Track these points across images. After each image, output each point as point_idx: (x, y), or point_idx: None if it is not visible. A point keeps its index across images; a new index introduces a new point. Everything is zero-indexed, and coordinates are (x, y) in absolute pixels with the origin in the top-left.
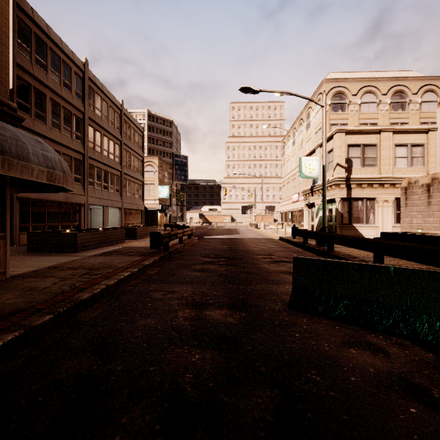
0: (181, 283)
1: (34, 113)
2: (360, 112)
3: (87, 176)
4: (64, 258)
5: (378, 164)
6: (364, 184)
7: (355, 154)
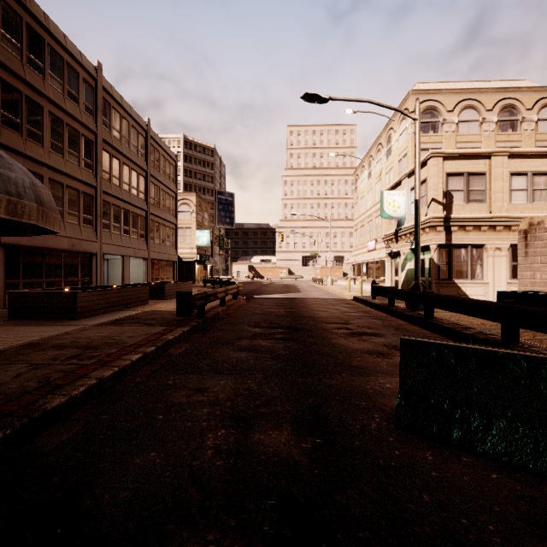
0: (217, 373)
1: (26, 131)
2: (458, 133)
3: (101, 216)
4: (55, 328)
5: (487, 199)
6: (468, 226)
7: (456, 186)
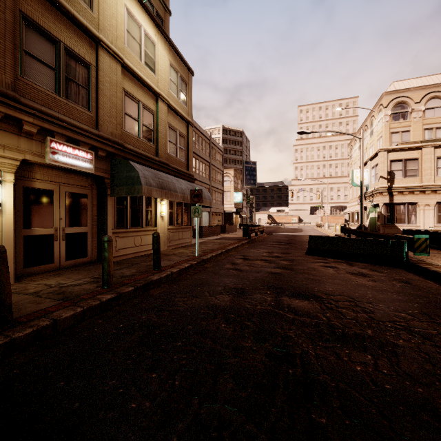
0: (262, 249)
1: None
2: (424, 118)
3: None
4: (200, 240)
5: (420, 175)
6: (405, 192)
7: (397, 167)
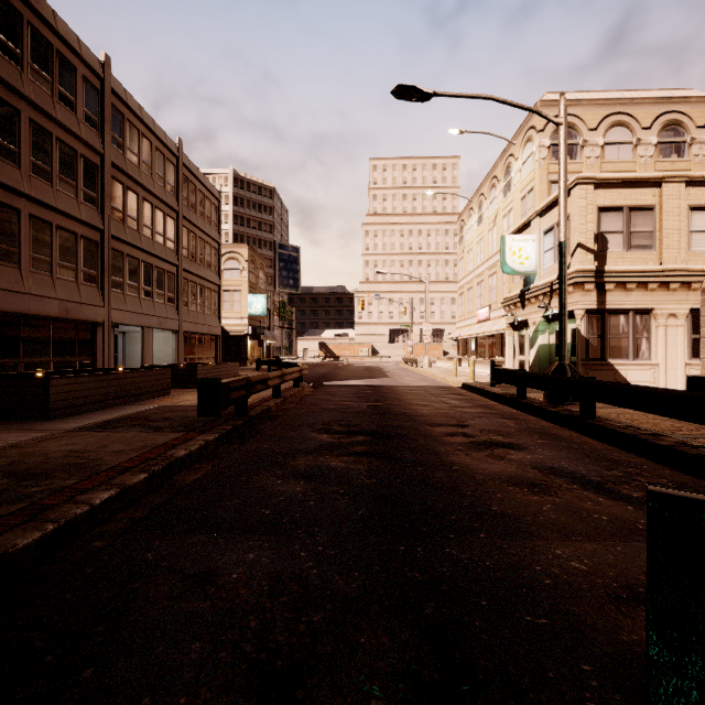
0: (246, 530)
1: None
2: (603, 160)
3: (109, 271)
4: (3, 436)
5: (657, 245)
6: (630, 283)
7: (612, 225)
